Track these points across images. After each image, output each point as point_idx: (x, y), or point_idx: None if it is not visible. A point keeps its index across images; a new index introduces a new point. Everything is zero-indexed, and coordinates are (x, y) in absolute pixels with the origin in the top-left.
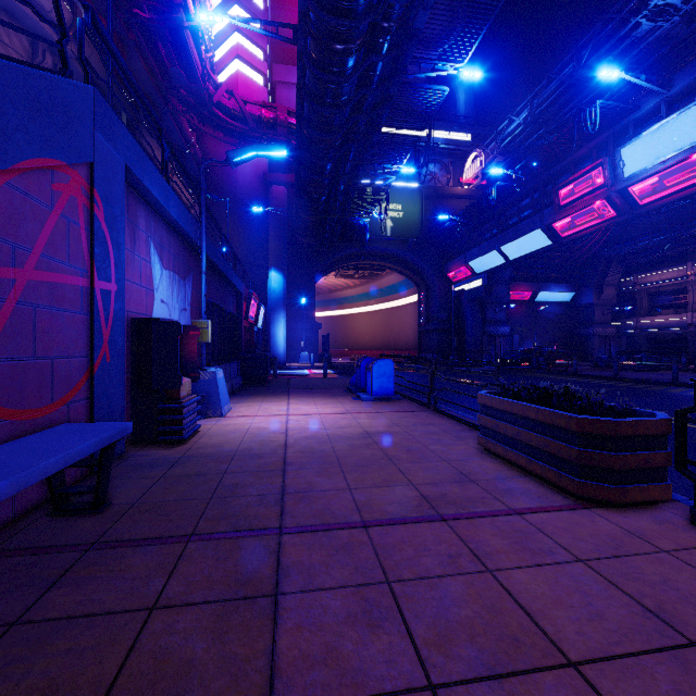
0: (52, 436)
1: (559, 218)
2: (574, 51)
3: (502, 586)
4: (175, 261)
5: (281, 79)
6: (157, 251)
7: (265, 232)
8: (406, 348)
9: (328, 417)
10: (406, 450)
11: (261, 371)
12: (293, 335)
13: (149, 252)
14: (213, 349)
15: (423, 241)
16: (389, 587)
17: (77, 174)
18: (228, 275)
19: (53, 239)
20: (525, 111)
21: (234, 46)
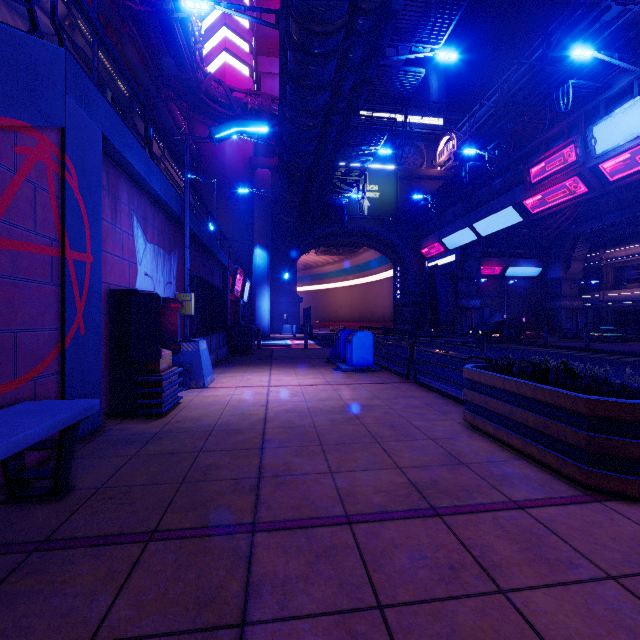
0: (5, 417)
1: (530, 195)
2: (544, 36)
3: (523, 617)
4: (160, 235)
5: (265, 70)
6: (140, 225)
7: (251, 212)
8: (382, 320)
9: (309, 388)
10: (389, 426)
11: (245, 342)
12: (276, 308)
13: (132, 226)
14: (198, 321)
15: (398, 220)
16: (382, 616)
17: (46, 139)
18: (214, 251)
19: (16, 205)
20: (496, 95)
21: (222, 39)
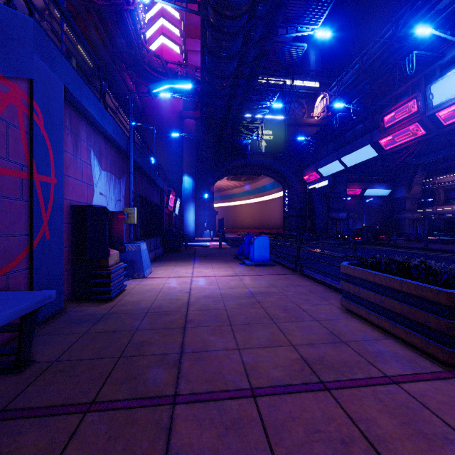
0: None
1: (383, 136)
2: (393, 21)
3: None
4: (112, 165)
5: (191, 49)
6: (96, 157)
7: (181, 150)
8: (274, 227)
9: (222, 278)
10: (283, 309)
11: (176, 243)
12: (199, 219)
13: (89, 157)
14: (141, 228)
15: (287, 155)
16: None
17: (17, 87)
18: (153, 177)
19: None
20: (358, 65)
21: (160, 27)
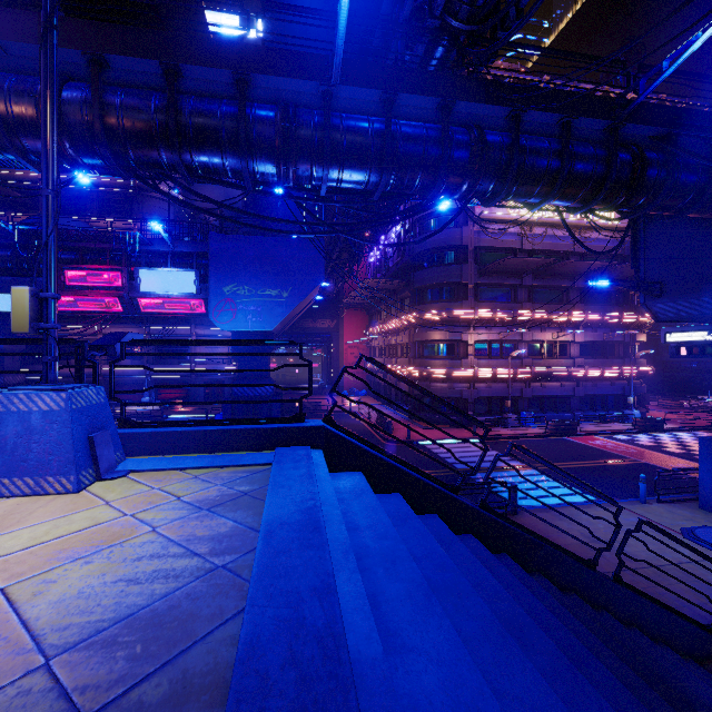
0: None
1: (62, 294)
2: None
3: None
4: None
5: None
6: None
7: None
8: None
9: None
10: None
11: None
12: None
13: None
14: None
15: None
16: None
17: None
18: None
19: None
20: None
21: None
